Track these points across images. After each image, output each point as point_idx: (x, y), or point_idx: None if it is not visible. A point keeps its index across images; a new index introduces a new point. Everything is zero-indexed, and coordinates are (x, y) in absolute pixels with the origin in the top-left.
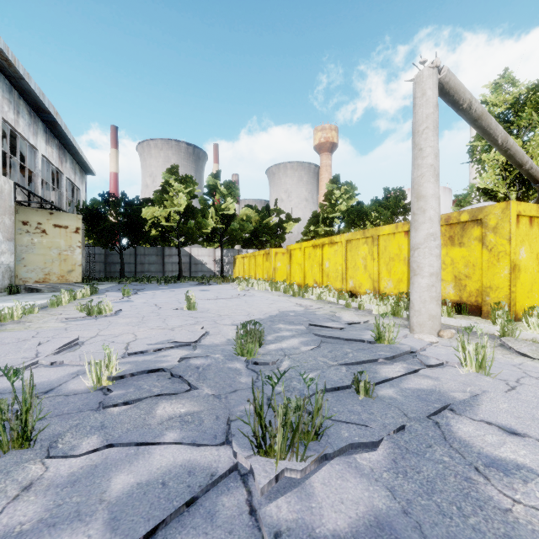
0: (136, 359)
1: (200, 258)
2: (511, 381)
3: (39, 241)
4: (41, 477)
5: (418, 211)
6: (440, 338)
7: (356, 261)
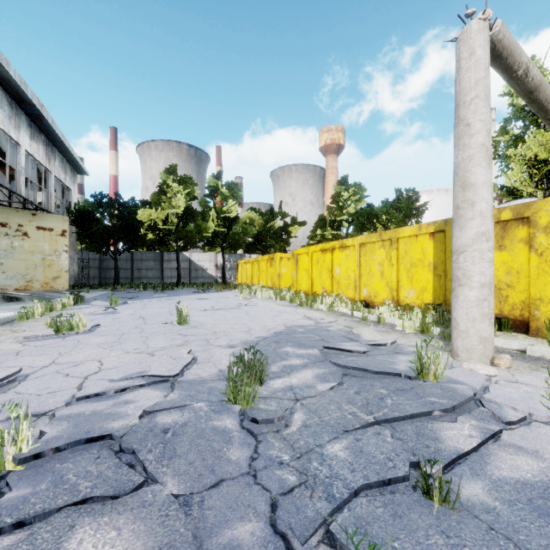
0: (84, 408)
1: (200, 264)
2: None
3: (19, 244)
4: None
5: (465, 204)
6: (494, 367)
7: (371, 267)
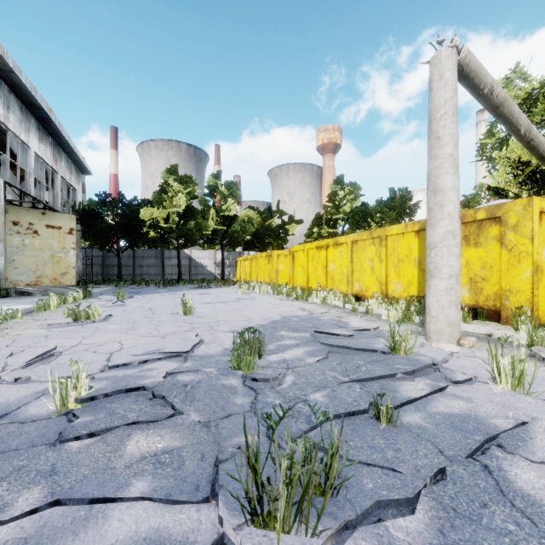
0: (117, 373)
1: (200, 261)
2: None
3: (30, 242)
4: None
5: (436, 206)
6: (460, 347)
7: (363, 263)
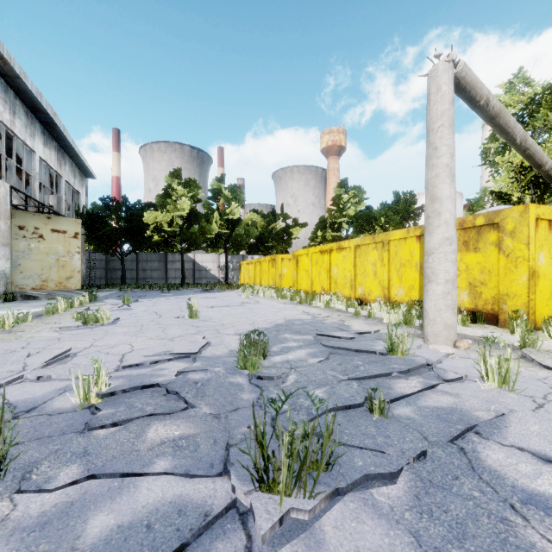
0: (131, 372)
1: (203, 265)
2: (538, 398)
3: (36, 246)
4: (7, 517)
5: (433, 214)
6: (456, 348)
7: (366, 267)
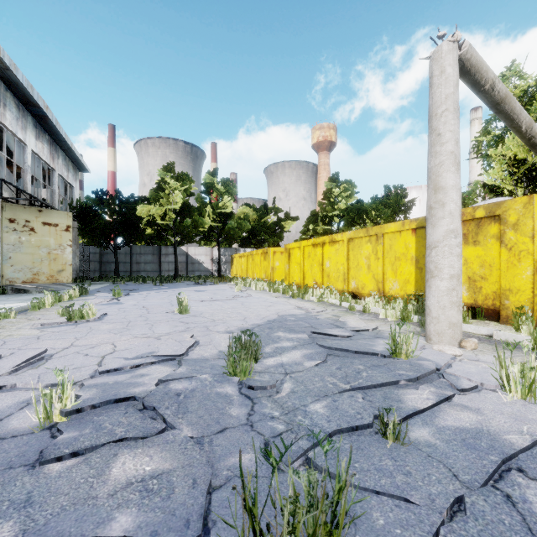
0: (107, 379)
1: (196, 258)
2: None
3: (27, 239)
4: None
5: (437, 205)
6: (462, 349)
7: (359, 261)
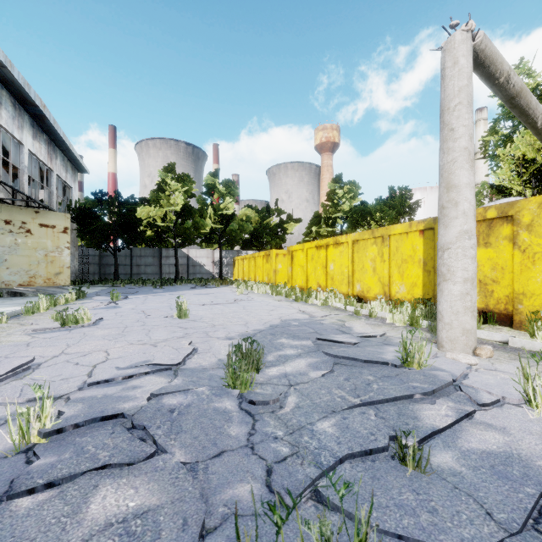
0: (96, 392)
1: (198, 260)
2: None
3: (23, 241)
4: None
5: (449, 204)
6: (476, 357)
7: (364, 263)
